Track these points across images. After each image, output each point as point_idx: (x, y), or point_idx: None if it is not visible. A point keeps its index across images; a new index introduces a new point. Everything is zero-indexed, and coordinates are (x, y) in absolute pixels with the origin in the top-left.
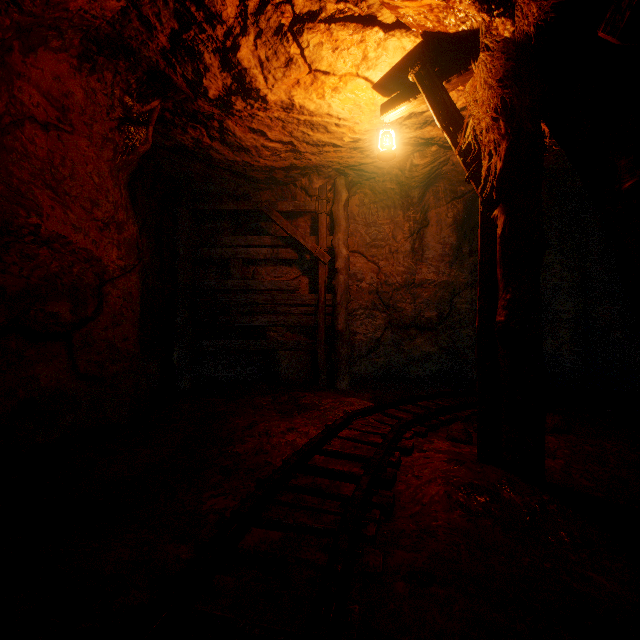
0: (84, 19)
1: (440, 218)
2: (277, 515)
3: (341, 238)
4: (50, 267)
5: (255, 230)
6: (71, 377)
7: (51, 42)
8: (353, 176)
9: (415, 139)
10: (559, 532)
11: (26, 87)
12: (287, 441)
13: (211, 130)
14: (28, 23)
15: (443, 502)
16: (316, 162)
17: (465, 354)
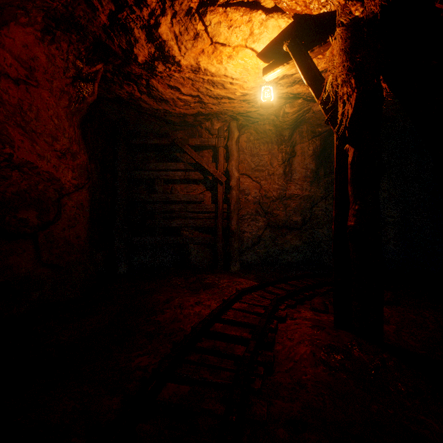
0: (44, 1)
1: (304, 150)
2: (187, 372)
3: (234, 164)
4: (21, 185)
5: (173, 159)
6: (37, 265)
7: (20, 18)
8: (242, 120)
9: (287, 94)
10: (396, 383)
11: (1, 52)
12: (195, 312)
13: (140, 86)
14: (0, 2)
15: (310, 359)
16: (216, 110)
17: (321, 246)
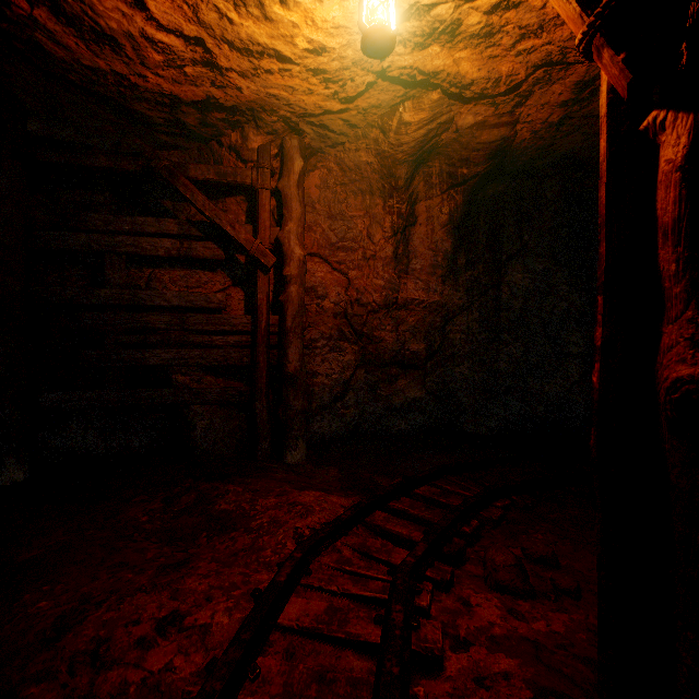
0: None
1: (432, 214)
2: None
3: (293, 230)
4: None
5: (155, 212)
6: None
7: None
8: (312, 137)
9: (410, 72)
10: None
11: None
12: (147, 674)
13: None
14: None
15: None
16: (251, 96)
17: (459, 399)
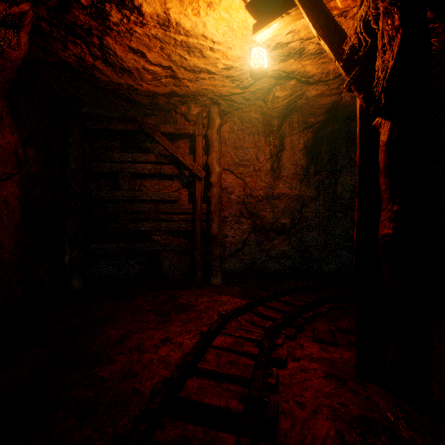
0: None
1: (293, 144)
2: None
3: (215, 157)
4: None
5: (142, 149)
6: None
7: None
8: (225, 106)
9: (278, 72)
10: None
11: None
12: (160, 356)
13: (92, 47)
14: None
15: None
16: (193, 89)
17: (311, 252)
